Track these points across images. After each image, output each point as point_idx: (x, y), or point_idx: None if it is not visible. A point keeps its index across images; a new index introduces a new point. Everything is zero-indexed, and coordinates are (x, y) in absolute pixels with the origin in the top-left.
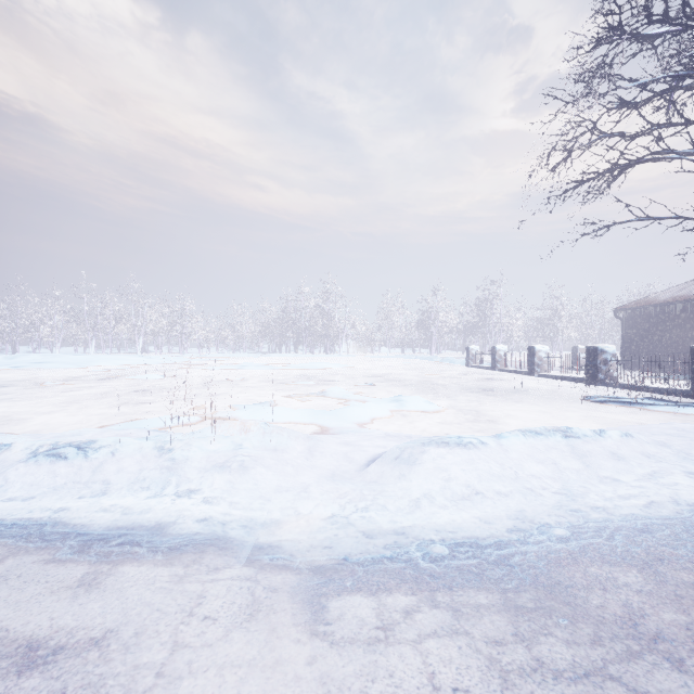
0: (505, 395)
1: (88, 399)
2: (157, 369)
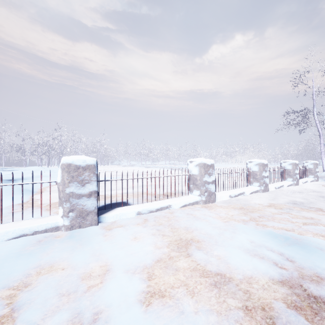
0: None
1: None
2: (240, 168)
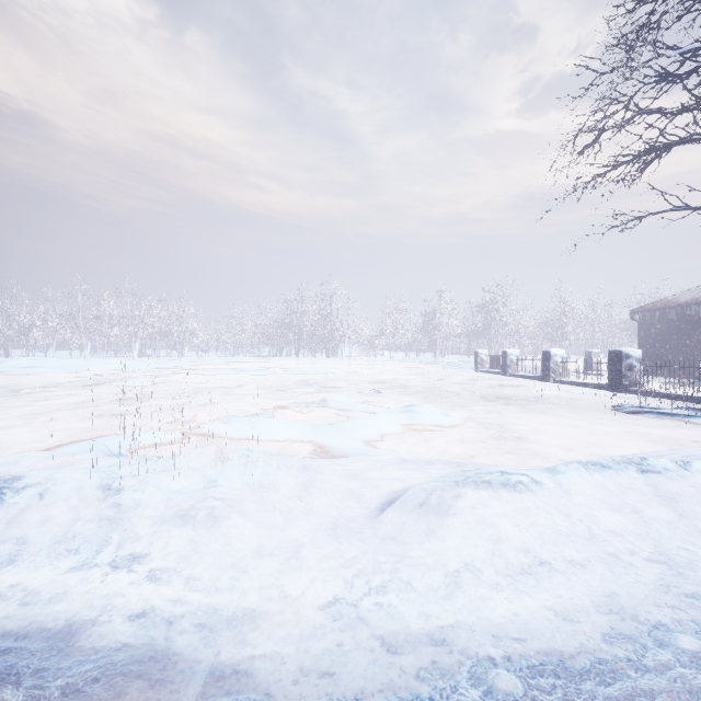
0: (525, 404)
1: (62, 409)
2: (150, 374)
